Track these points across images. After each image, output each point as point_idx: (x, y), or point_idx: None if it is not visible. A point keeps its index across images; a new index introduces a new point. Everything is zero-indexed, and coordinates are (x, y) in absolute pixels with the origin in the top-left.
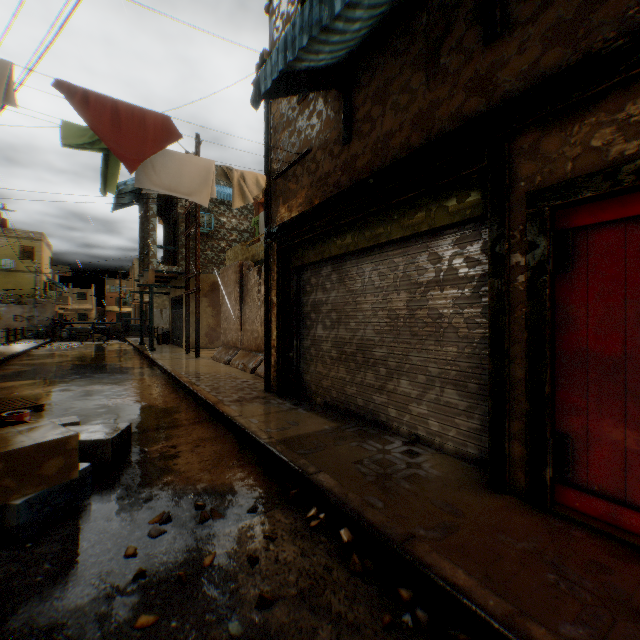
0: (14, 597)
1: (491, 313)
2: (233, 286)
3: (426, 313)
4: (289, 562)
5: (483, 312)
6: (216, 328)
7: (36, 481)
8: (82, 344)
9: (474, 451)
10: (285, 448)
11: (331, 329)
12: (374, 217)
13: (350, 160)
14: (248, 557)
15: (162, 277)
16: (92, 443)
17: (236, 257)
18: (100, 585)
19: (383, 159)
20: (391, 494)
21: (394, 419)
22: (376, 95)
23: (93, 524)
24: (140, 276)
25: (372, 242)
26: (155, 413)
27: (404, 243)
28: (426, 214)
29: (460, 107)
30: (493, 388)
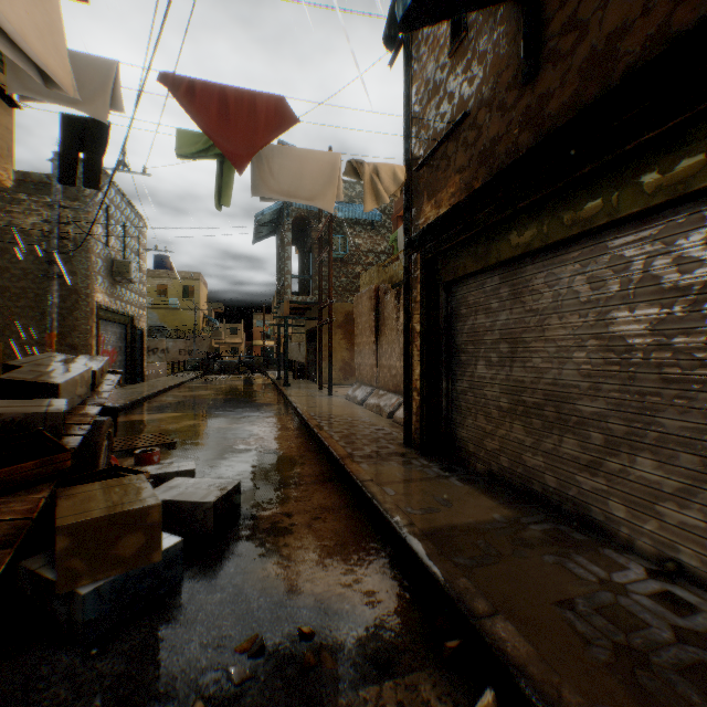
0: None
1: None
2: (368, 314)
3: (699, 342)
4: None
5: None
6: (351, 363)
7: (109, 562)
8: (228, 377)
9: None
10: (434, 548)
11: (499, 367)
12: (581, 186)
13: (535, 106)
14: None
15: (297, 308)
16: (192, 505)
17: (371, 281)
18: None
19: (603, 81)
20: None
21: (620, 521)
22: None
23: (170, 632)
24: (276, 308)
25: (576, 228)
26: (276, 462)
27: (643, 221)
28: (706, 154)
29: None
30: None
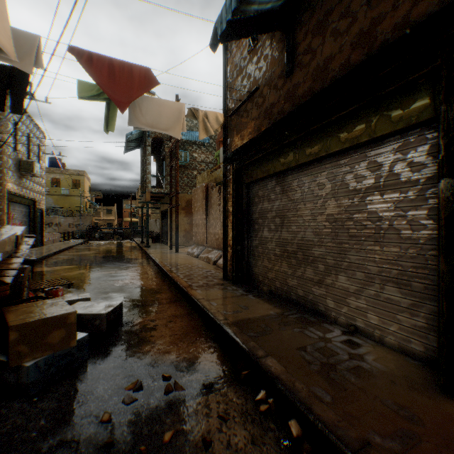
0: (11, 451)
1: (444, 213)
2: (201, 201)
3: (364, 216)
4: (240, 449)
5: (429, 214)
6: (190, 232)
7: (43, 347)
8: (106, 242)
9: (418, 348)
10: (237, 330)
11: (275, 231)
12: (314, 135)
13: (292, 89)
14: (202, 438)
15: (155, 197)
16: (92, 316)
17: (203, 180)
18: (76, 449)
19: (323, 82)
20: (337, 387)
21: (332, 309)
22: (316, 28)
23: (84, 385)
24: (141, 196)
25: (312, 157)
26: (144, 293)
27: (342, 155)
28: (366, 125)
29: (405, 15)
30: (447, 290)
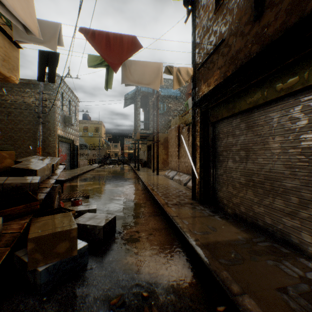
0: None
1: None
2: (174, 138)
3: None
4: None
5: None
6: (167, 160)
7: (52, 255)
8: (113, 166)
9: None
10: (208, 253)
11: (240, 163)
12: (286, 70)
13: (260, 31)
14: None
15: (143, 136)
16: (93, 227)
17: (176, 123)
18: None
19: (299, 14)
20: None
21: (308, 244)
22: None
23: (80, 290)
24: (134, 136)
25: (283, 92)
26: (133, 206)
27: None
28: None
29: None
30: None
